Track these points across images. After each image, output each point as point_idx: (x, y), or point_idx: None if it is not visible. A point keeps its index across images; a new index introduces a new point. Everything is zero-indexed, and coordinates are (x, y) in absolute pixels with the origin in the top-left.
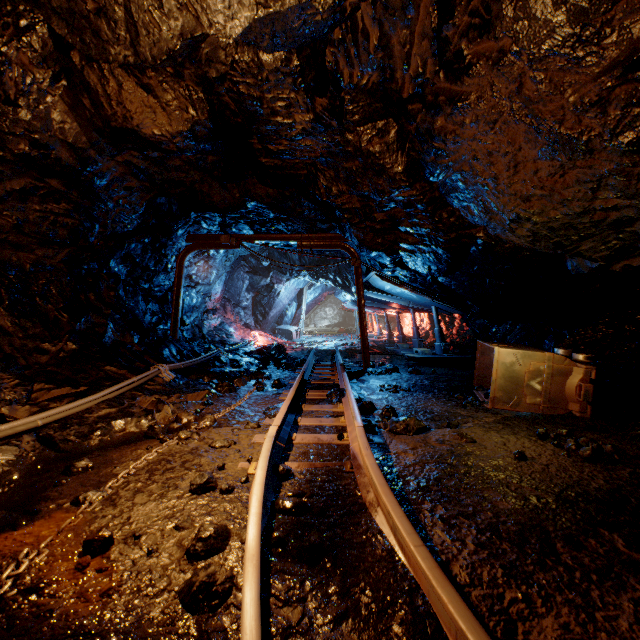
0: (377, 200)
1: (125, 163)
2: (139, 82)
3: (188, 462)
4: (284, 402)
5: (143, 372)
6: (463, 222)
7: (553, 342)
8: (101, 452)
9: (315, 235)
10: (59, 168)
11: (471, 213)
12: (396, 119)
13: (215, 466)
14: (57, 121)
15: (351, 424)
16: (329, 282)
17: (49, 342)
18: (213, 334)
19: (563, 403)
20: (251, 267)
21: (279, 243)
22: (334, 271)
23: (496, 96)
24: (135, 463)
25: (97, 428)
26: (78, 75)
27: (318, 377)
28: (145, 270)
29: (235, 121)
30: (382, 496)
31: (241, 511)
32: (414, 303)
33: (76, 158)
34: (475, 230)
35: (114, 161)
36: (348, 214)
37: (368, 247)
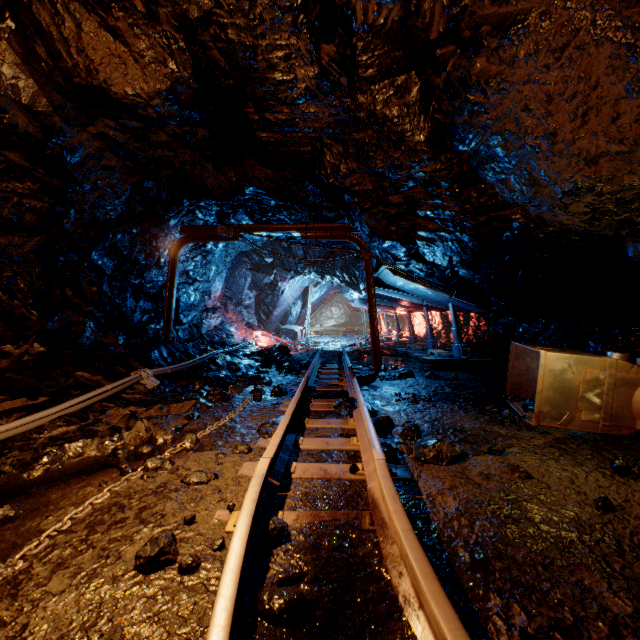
0: (393, 178)
1: (100, 135)
2: (103, 23)
3: (147, 509)
4: (282, 419)
5: (121, 378)
6: (496, 201)
7: (601, 344)
8: (39, 490)
9: (321, 225)
10: (16, 137)
11: (510, 188)
12: (419, 72)
13: (182, 517)
14: (7, 76)
15: (366, 450)
16: (335, 279)
17: (11, 343)
18: (212, 334)
19: (629, 421)
20: (254, 264)
21: (281, 235)
22: (341, 267)
23: (570, 6)
24: (73, 512)
25: (43, 454)
26: (26, 12)
27: (324, 383)
28: (134, 264)
29: (226, 84)
30: (431, 604)
31: (203, 614)
32: (428, 301)
33: (37, 125)
34: (511, 211)
35: (87, 133)
36: (358, 197)
37: (381, 236)
